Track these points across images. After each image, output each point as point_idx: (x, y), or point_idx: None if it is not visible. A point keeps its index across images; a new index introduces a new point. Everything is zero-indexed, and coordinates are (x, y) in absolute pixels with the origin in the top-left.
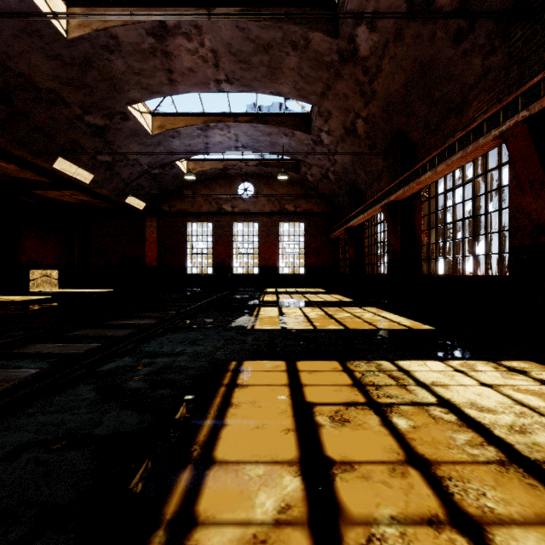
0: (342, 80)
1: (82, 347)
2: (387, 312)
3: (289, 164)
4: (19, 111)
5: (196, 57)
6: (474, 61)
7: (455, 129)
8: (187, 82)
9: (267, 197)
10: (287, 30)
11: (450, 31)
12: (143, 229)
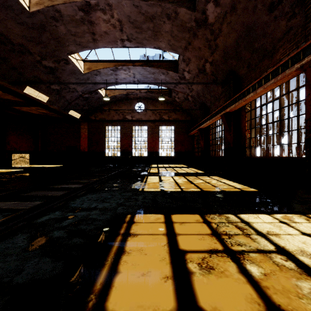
0: (197, 38)
1: (29, 204)
2: (226, 180)
3: (165, 92)
4: (1, 57)
5: (109, 24)
6: (281, 23)
7: (267, 67)
8: (104, 40)
9: (152, 111)
10: (164, 6)
11: (266, 4)
12: (79, 130)
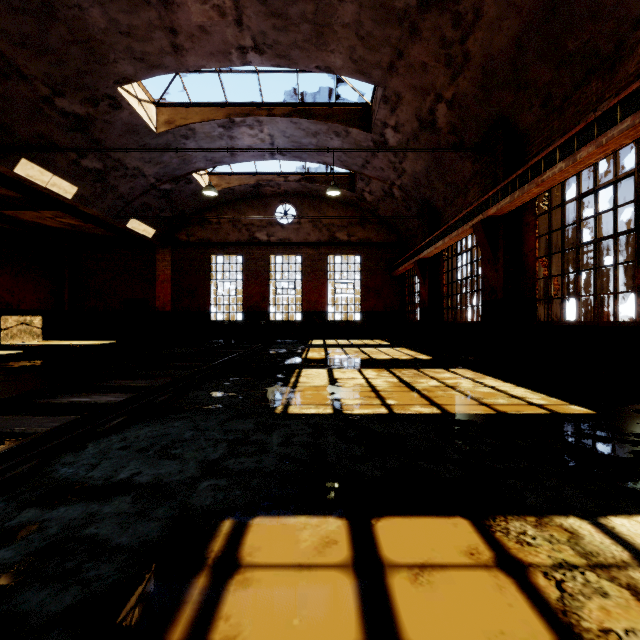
0: (420, 40)
1: None
2: (493, 379)
3: (342, 179)
4: None
5: (208, 7)
6: None
7: (599, 98)
8: (199, 50)
9: (313, 223)
10: None
11: None
12: (153, 264)
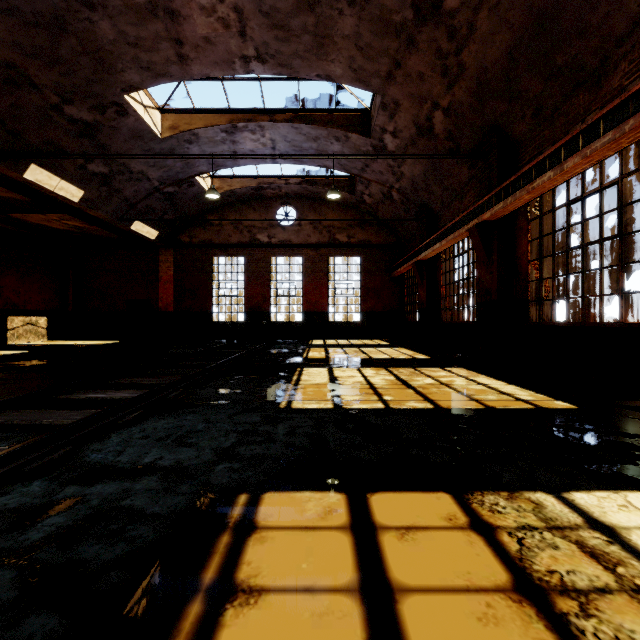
0: (417, 51)
1: None
2: (486, 377)
3: (342, 182)
4: None
5: (213, 19)
6: None
7: (586, 110)
8: (204, 59)
9: (313, 225)
10: None
11: None
12: (156, 265)
